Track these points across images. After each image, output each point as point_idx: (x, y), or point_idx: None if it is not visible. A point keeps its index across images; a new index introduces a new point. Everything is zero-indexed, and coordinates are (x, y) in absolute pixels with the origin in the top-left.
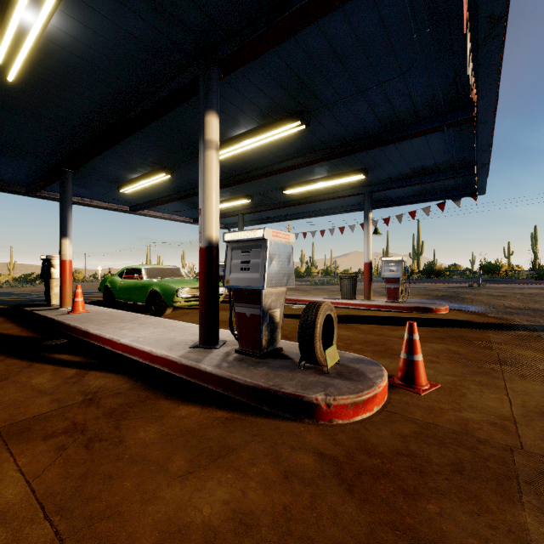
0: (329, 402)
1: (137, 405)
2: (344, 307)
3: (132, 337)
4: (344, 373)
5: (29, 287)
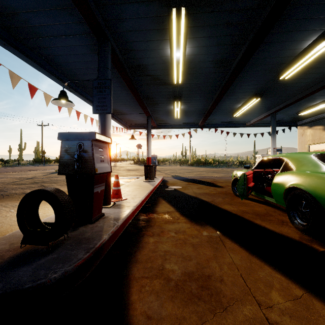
0: None
1: None
2: (162, 183)
3: None
4: None
5: None
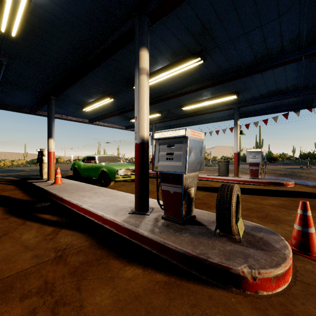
0: (255, 275)
1: (93, 264)
2: (221, 181)
3: (90, 203)
4: (253, 242)
5: (34, 167)
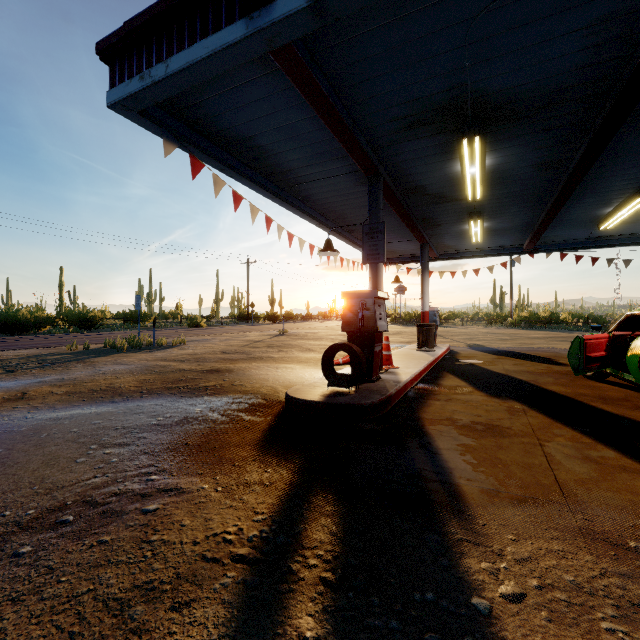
0: None
1: None
2: (448, 355)
3: None
4: None
5: None
